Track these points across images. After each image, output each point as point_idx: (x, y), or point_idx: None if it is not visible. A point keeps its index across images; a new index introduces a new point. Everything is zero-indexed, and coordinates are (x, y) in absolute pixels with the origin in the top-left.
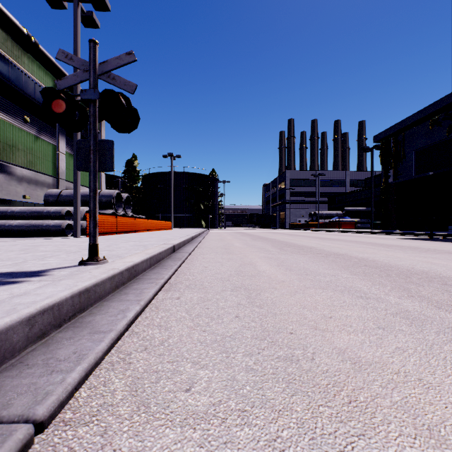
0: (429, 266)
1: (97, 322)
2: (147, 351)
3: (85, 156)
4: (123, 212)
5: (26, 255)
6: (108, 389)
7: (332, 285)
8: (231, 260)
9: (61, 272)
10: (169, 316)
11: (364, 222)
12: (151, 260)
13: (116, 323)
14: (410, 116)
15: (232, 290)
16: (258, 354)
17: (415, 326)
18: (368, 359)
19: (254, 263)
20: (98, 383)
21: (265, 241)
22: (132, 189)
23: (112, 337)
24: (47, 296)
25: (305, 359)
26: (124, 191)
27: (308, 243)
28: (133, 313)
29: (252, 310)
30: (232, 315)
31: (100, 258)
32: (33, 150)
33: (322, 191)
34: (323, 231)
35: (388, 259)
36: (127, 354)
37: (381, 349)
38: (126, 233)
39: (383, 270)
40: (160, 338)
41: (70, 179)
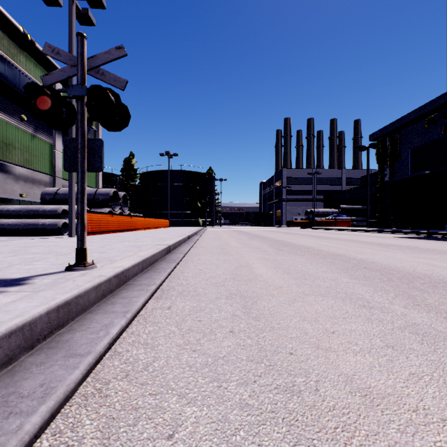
0: (431, 269)
1: (76, 341)
2: (129, 378)
3: (72, 155)
4: (120, 210)
5: (14, 258)
6: (75, 435)
7: (332, 292)
8: (227, 261)
9: (44, 279)
10: (157, 330)
11: (360, 220)
12: (143, 264)
13: (96, 343)
14: (406, 114)
15: (227, 298)
16: (254, 383)
17: (427, 344)
18: (379, 389)
19: (251, 265)
20: (65, 426)
21: (261, 240)
22: (130, 187)
23: (89, 361)
24: (17, 315)
25: (308, 389)
26: (122, 189)
27: (305, 242)
28: (117, 328)
29: (248, 323)
30: (225, 329)
31: (90, 261)
32: (30, 149)
33: (318, 189)
34: (319, 229)
35: (387, 260)
36: (105, 384)
37: (393, 376)
38: (122, 232)
39: (383, 274)
40: (145, 361)
41: (67, 178)
